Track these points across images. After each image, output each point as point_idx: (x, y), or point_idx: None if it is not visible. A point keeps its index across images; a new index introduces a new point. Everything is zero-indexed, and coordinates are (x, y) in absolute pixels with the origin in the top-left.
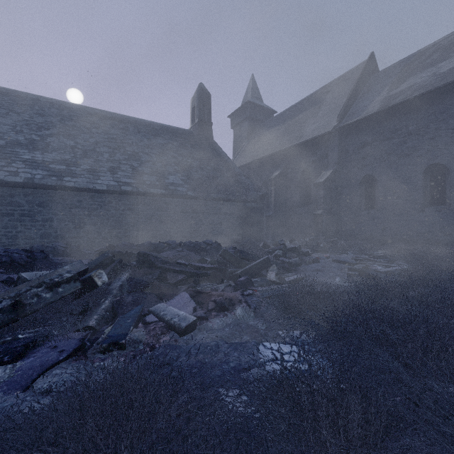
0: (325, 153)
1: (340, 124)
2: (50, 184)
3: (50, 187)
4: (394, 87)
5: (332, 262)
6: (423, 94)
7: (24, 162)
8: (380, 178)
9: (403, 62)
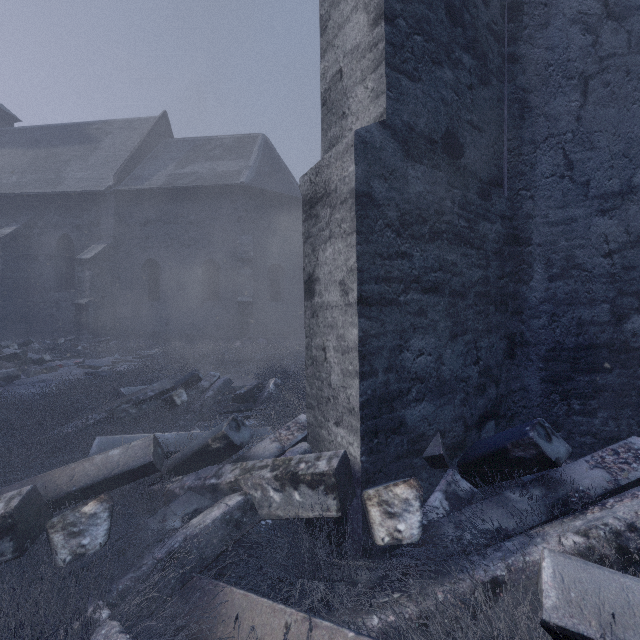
0: (96, 219)
1: (118, 186)
2: None
3: None
4: (181, 166)
5: (79, 369)
6: (201, 187)
7: None
8: (164, 265)
9: (194, 142)
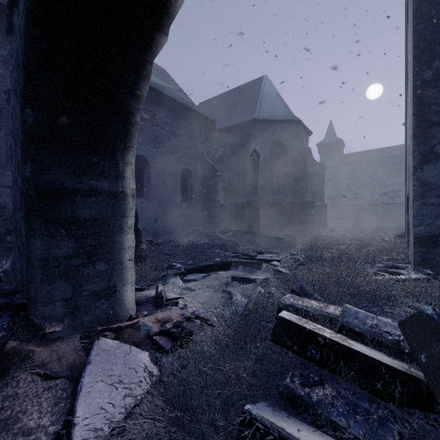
0: None
1: None
2: (390, 203)
3: (390, 204)
4: None
5: None
6: None
7: (378, 194)
8: None
9: None
